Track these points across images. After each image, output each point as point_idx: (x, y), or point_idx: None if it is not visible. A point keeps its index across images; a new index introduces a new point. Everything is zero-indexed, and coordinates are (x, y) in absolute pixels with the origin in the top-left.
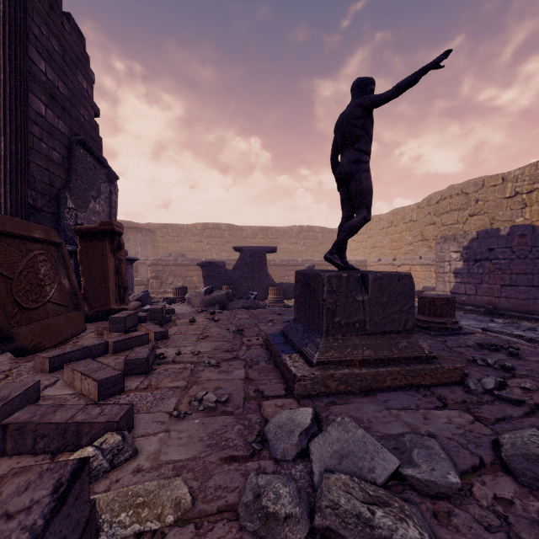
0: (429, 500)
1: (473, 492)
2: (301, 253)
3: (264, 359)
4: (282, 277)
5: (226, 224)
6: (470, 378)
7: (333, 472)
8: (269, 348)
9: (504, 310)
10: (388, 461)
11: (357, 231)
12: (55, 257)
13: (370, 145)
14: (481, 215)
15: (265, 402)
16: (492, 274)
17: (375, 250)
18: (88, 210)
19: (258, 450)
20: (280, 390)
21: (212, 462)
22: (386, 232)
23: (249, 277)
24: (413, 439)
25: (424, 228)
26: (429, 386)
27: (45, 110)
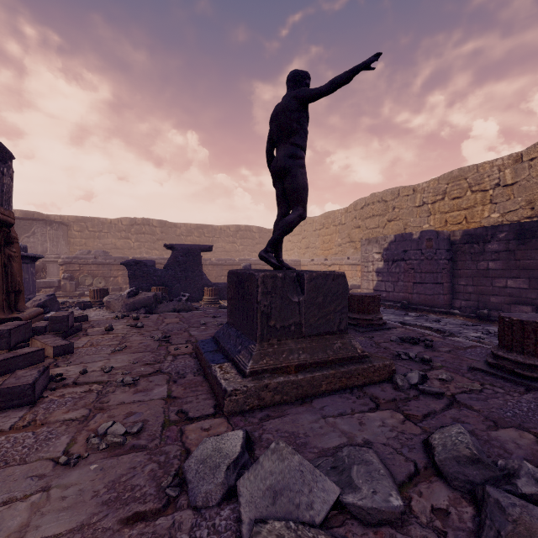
0: (371, 529)
1: (412, 507)
2: (238, 252)
3: (193, 370)
4: (219, 277)
5: (157, 220)
6: (397, 374)
7: (266, 522)
8: (199, 357)
9: (416, 304)
10: (328, 490)
11: (293, 228)
12: None
13: (306, 140)
14: (397, 221)
15: (189, 426)
16: (406, 273)
17: (308, 250)
18: None
19: (173, 497)
20: (209, 408)
21: (107, 529)
22: (318, 233)
23: (182, 277)
24: (351, 453)
25: (351, 231)
26: (362, 387)
27: None
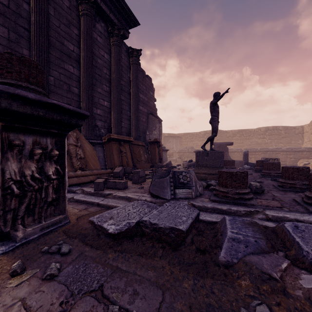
0: None
1: None
2: (267, 144)
3: None
4: None
5: None
6: None
7: None
8: None
9: None
10: None
11: (211, 139)
12: (143, 149)
13: (217, 113)
14: None
15: None
16: None
17: None
18: (152, 134)
19: None
20: None
21: None
22: None
23: None
24: None
25: None
26: None
27: (141, 108)
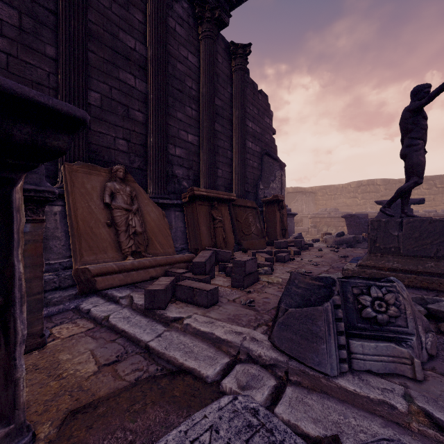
0: None
1: None
2: None
3: None
4: None
5: (381, 179)
6: None
7: None
8: None
9: None
10: None
11: (406, 192)
12: (254, 214)
13: (422, 131)
14: None
15: None
16: None
17: None
18: (269, 188)
19: None
20: None
21: None
22: None
23: None
24: None
25: None
26: (443, 292)
27: (251, 145)
